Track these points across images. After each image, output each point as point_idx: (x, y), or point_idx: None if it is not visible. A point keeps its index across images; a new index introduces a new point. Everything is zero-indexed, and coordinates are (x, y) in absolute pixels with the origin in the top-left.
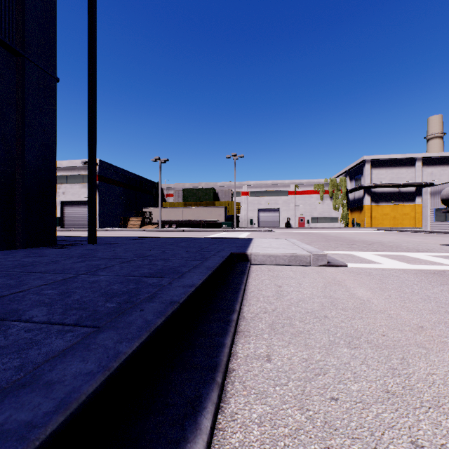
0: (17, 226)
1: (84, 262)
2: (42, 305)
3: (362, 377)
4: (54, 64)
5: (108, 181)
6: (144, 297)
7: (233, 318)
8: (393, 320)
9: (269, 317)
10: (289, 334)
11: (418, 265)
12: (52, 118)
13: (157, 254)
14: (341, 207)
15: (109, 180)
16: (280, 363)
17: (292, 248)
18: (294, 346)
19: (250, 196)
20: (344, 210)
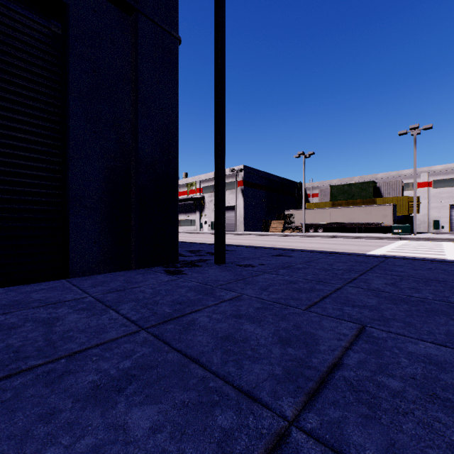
0: (131, 238)
1: (119, 393)
2: None
3: None
4: (175, 19)
5: (251, 185)
6: None
7: None
8: None
9: None
10: None
11: None
12: (172, 92)
13: (356, 358)
14: None
15: (253, 185)
16: None
17: None
18: None
19: (433, 187)
20: None
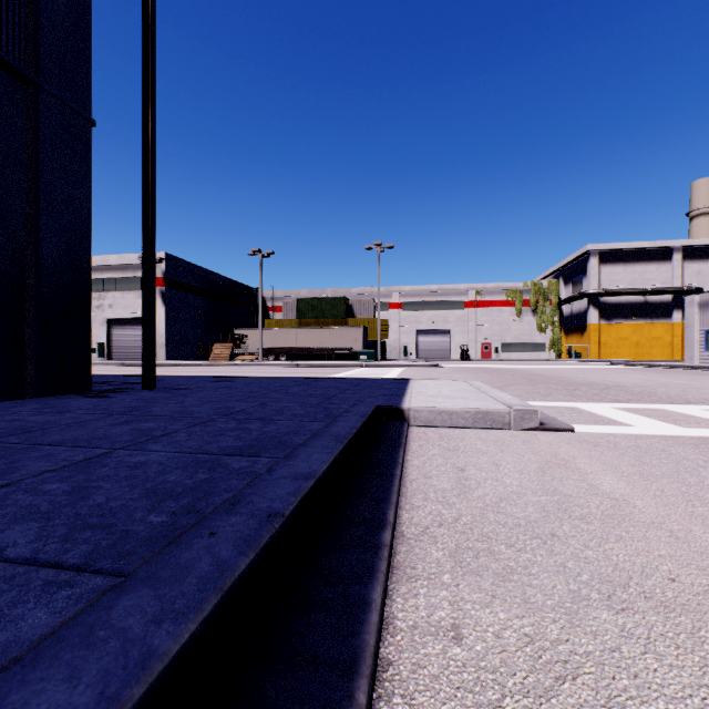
0: (27, 361)
1: (129, 423)
2: (32, 518)
3: (653, 686)
4: (88, 97)
5: (180, 287)
6: (221, 499)
7: (384, 539)
8: (683, 546)
9: (450, 535)
10: (490, 574)
11: (696, 429)
12: (84, 185)
13: (252, 408)
14: (550, 327)
15: (182, 286)
16: (481, 645)
17: (478, 397)
18: (503, 603)
19: (403, 309)
20: (554, 331)
